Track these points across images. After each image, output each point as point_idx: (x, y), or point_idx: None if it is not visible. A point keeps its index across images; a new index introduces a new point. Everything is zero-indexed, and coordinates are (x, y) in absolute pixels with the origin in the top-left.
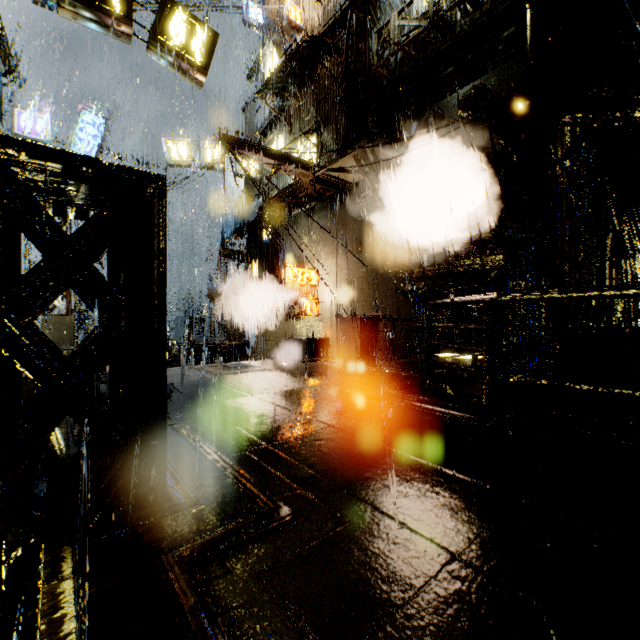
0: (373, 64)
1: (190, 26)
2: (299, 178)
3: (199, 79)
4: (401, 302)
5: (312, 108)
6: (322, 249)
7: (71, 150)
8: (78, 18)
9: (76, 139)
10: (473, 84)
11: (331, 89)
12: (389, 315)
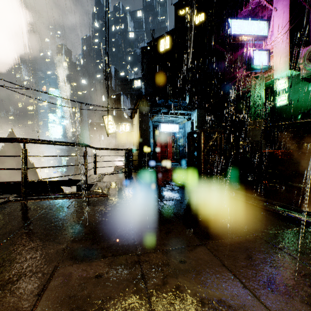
0: None
1: None
2: None
3: None
4: None
5: None
6: None
7: None
8: None
9: None
10: None
11: None
12: None
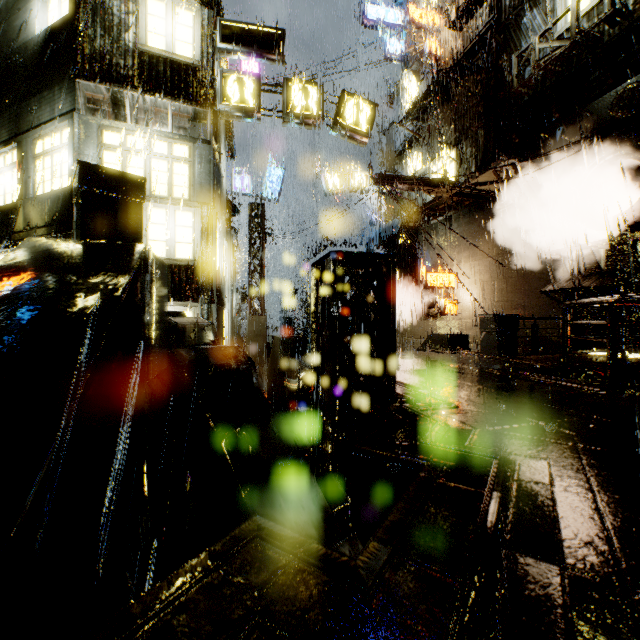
0: (512, 86)
1: (358, 106)
2: (439, 195)
3: (364, 141)
4: (544, 301)
5: (451, 127)
6: (461, 254)
7: (263, 197)
8: (292, 125)
9: (266, 188)
10: (627, 82)
11: (470, 105)
12: (531, 314)
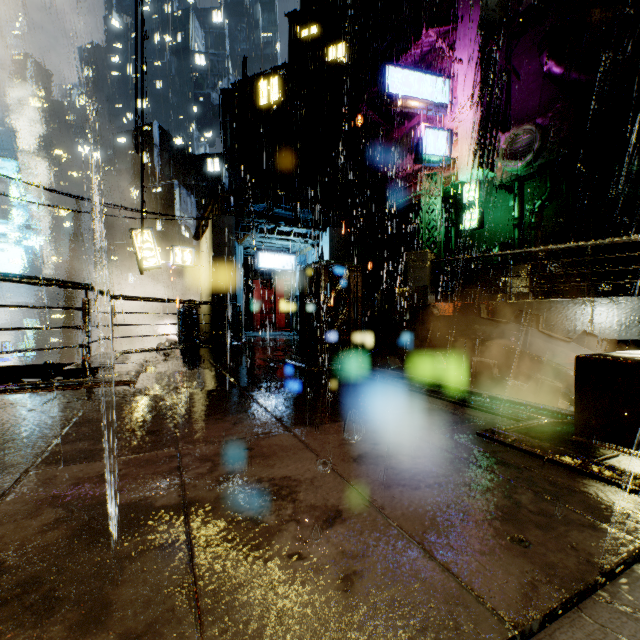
0: None
1: None
2: None
3: None
4: None
5: None
6: None
7: None
8: None
9: None
10: None
11: None
12: None
